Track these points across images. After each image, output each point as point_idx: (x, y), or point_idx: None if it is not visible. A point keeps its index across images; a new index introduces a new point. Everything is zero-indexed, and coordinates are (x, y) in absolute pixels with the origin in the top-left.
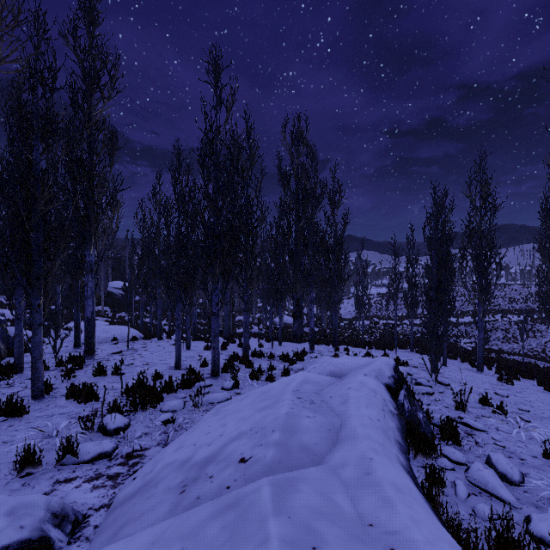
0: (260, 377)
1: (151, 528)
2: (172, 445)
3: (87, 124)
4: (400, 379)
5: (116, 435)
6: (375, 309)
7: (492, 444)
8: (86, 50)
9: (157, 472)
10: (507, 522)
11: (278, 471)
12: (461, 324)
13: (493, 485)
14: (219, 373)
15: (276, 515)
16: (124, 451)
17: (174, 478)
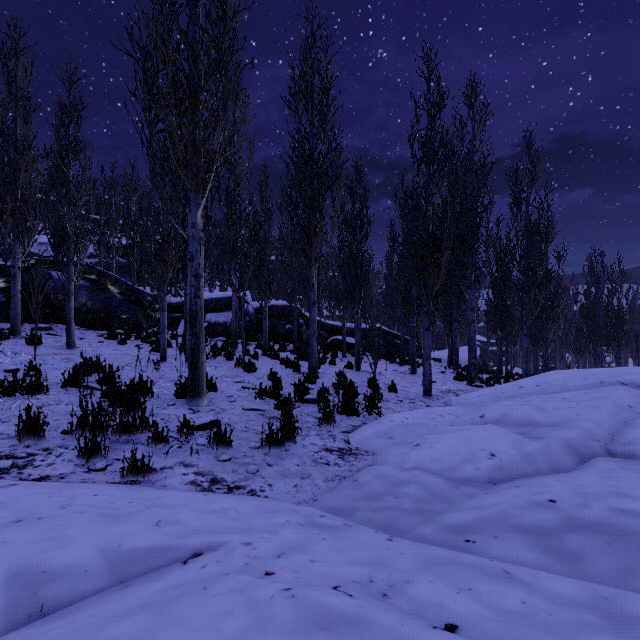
0: None
1: None
2: None
3: None
4: None
5: None
6: None
7: None
8: None
9: None
10: None
11: None
12: None
13: None
14: None
15: None
16: None
17: None
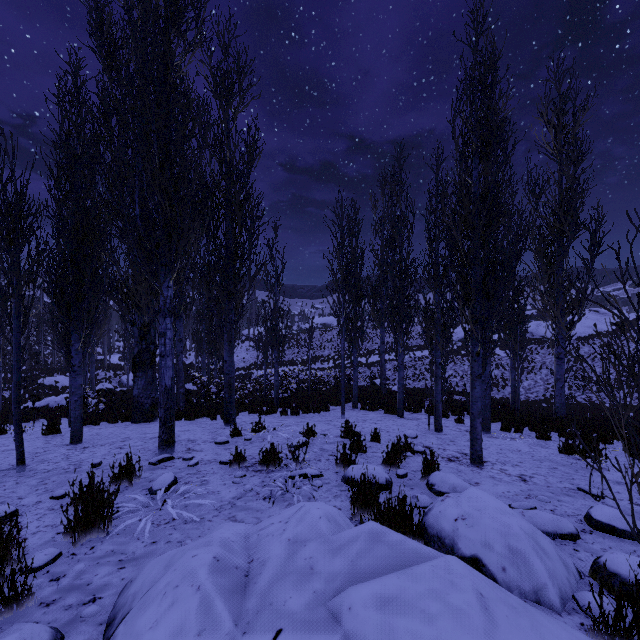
0: None
1: None
2: None
3: None
4: None
5: None
6: None
7: None
8: None
9: None
10: None
11: None
12: (371, 364)
13: None
14: None
15: None
16: None
17: None
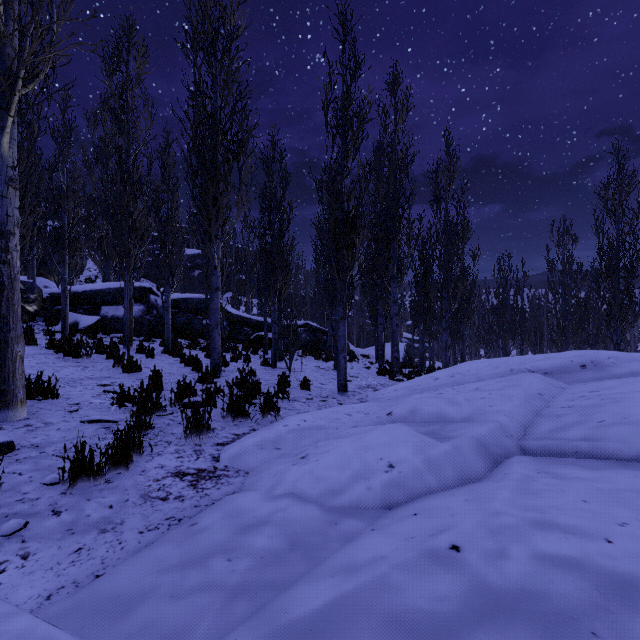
0: None
1: None
2: None
3: None
4: None
5: None
6: None
7: None
8: None
9: None
10: None
11: None
12: None
13: None
14: None
15: None
16: None
17: None
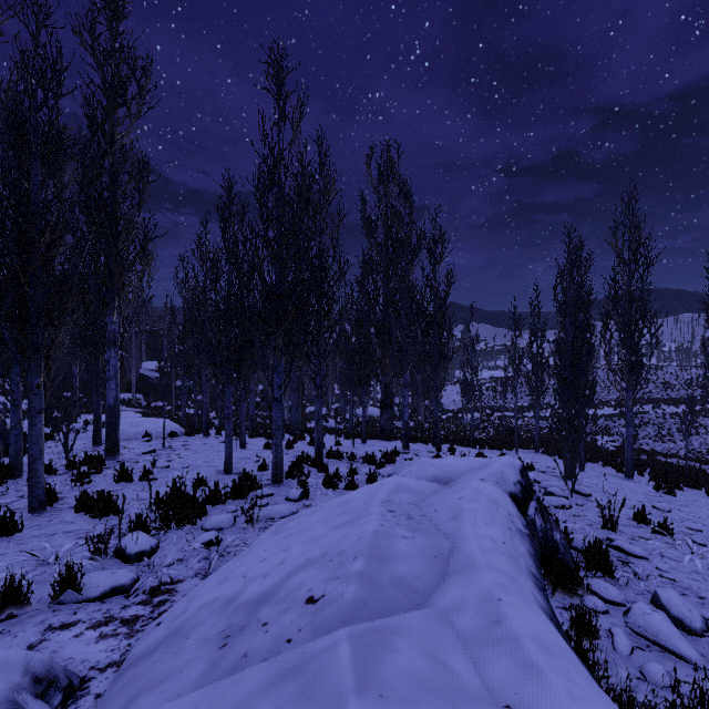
0: (338, 484)
1: (173, 704)
2: (213, 576)
3: (108, 149)
4: (530, 486)
5: (138, 561)
6: (487, 398)
7: (658, 576)
8: (107, 51)
9: (191, 615)
10: (701, 694)
11: (362, 617)
12: (600, 417)
13: (667, 636)
14: (283, 479)
15: (360, 691)
16: (147, 584)
17: (212, 624)
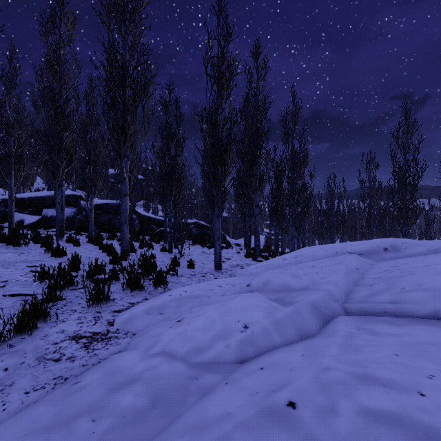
0: None
1: None
2: None
3: None
4: None
5: None
6: None
7: None
8: None
9: None
10: None
11: None
12: None
13: None
14: None
15: None
16: None
17: None
